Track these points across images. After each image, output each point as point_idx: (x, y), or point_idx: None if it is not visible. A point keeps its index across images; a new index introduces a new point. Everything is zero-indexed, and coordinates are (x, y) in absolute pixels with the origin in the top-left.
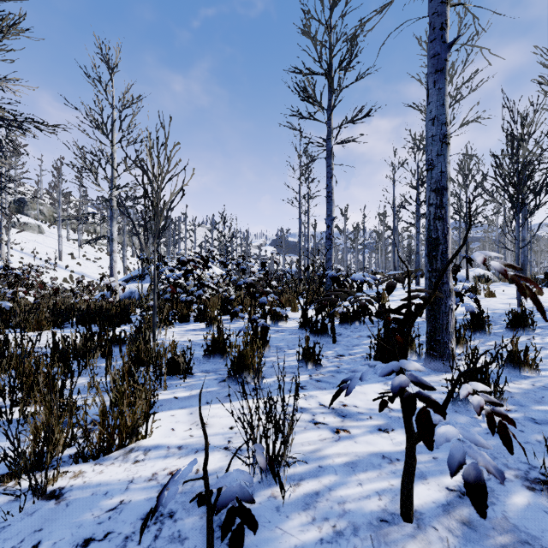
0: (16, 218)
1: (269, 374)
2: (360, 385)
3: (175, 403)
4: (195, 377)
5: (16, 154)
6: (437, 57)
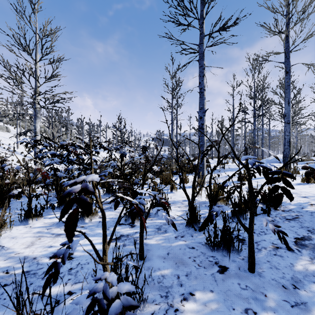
0: None
1: None
2: None
3: None
4: None
5: None
6: None
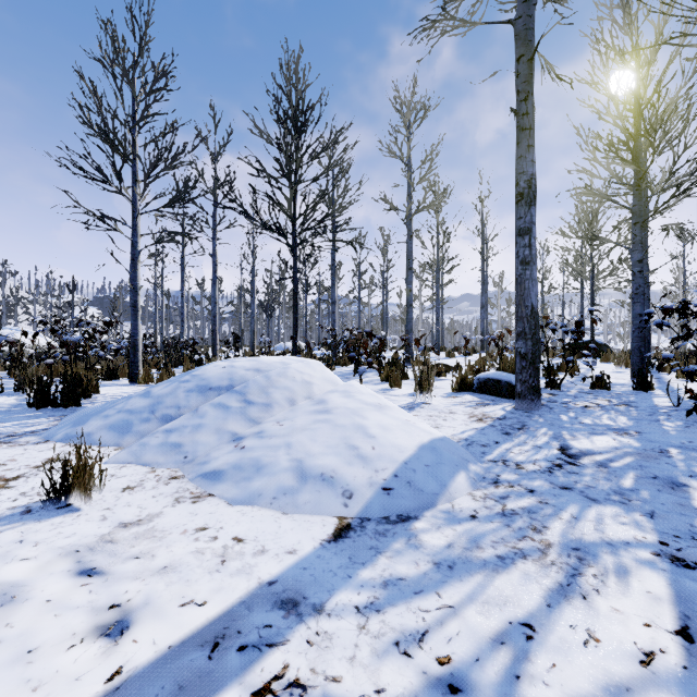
0: None
1: None
2: None
3: None
4: None
5: None
6: (214, 280)
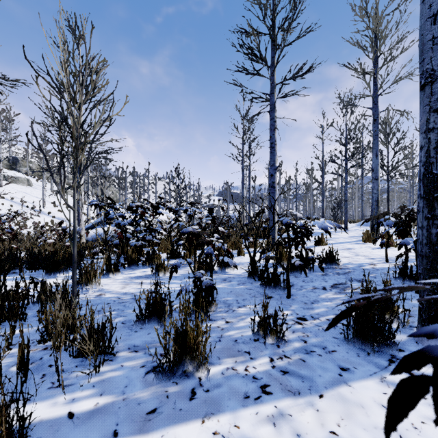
0: (5, 173)
1: (215, 356)
2: (347, 384)
3: (62, 434)
4: (116, 360)
5: (8, 120)
6: None
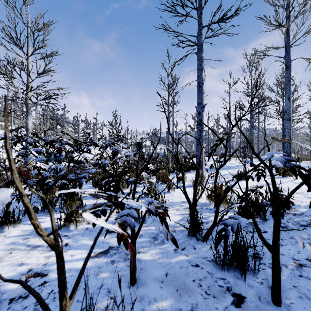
0: None
1: None
2: None
3: None
4: None
5: None
6: None
